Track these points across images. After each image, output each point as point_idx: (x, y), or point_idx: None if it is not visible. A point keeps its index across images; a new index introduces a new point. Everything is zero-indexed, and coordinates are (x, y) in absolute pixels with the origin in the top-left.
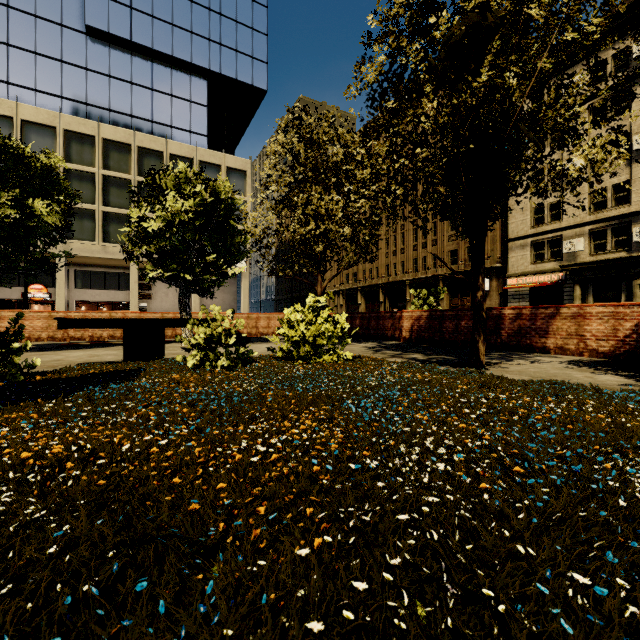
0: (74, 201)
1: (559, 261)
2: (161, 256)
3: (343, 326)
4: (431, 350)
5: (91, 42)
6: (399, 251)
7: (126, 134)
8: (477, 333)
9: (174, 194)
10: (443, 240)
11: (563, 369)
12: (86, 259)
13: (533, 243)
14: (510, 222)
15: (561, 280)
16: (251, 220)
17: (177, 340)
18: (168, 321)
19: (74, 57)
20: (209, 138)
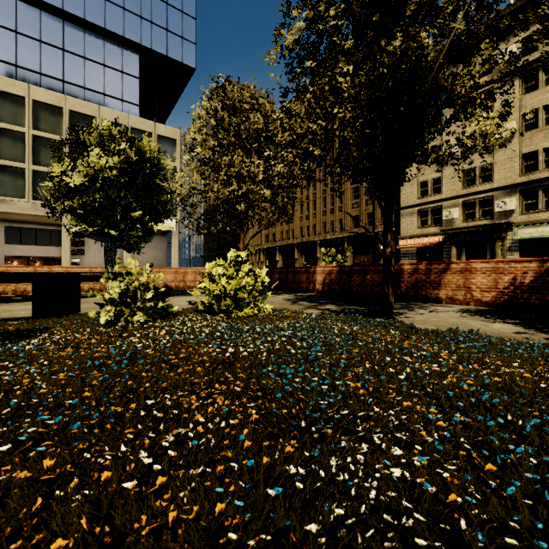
0: None
1: (439, 226)
2: (85, 211)
3: (263, 280)
4: (342, 301)
5: (21, 6)
6: (311, 215)
7: (57, 97)
8: (386, 286)
9: (98, 151)
10: (348, 207)
11: (459, 318)
12: (16, 215)
13: (419, 211)
14: (401, 193)
15: (441, 242)
16: (176, 179)
17: (89, 295)
18: (85, 275)
19: (3, 19)
20: (141, 108)
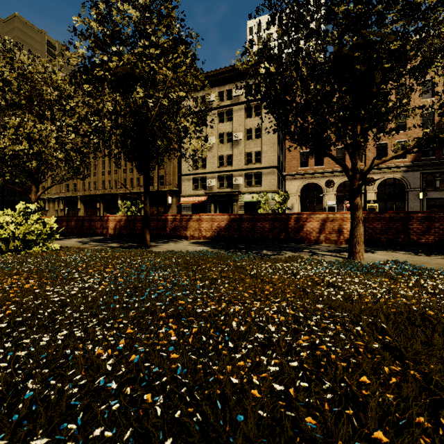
0: None
1: (205, 190)
2: None
3: (52, 226)
4: (125, 241)
5: None
6: (113, 172)
7: None
8: (145, 229)
9: None
10: None
11: (186, 246)
12: None
13: (194, 178)
14: (182, 164)
15: (206, 200)
16: None
17: None
18: None
19: None
20: None
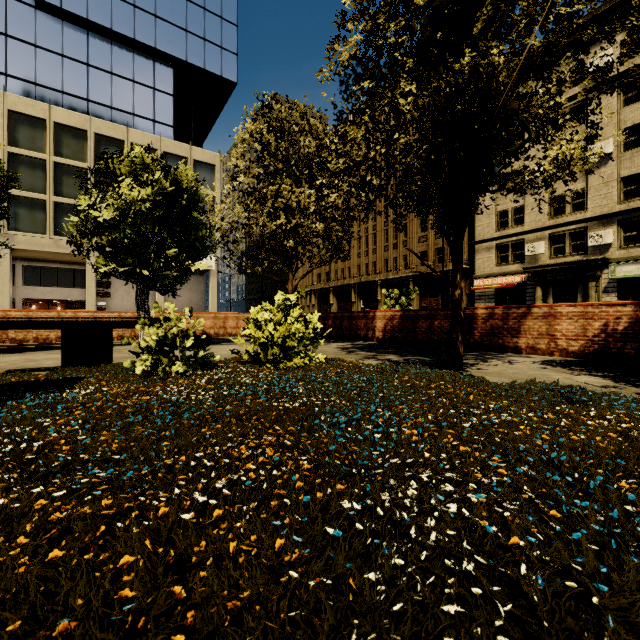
0: (10, 185)
1: (522, 263)
2: (115, 249)
3: (315, 326)
4: (405, 351)
5: (41, 17)
6: (371, 251)
7: (81, 119)
8: (455, 333)
9: (129, 181)
10: (413, 241)
11: (540, 370)
12: (35, 253)
13: (498, 246)
14: (477, 225)
15: (524, 282)
16: (217, 212)
17: (123, 343)
18: (117, 321)
19: (21, 32)
20: (175, 129)
